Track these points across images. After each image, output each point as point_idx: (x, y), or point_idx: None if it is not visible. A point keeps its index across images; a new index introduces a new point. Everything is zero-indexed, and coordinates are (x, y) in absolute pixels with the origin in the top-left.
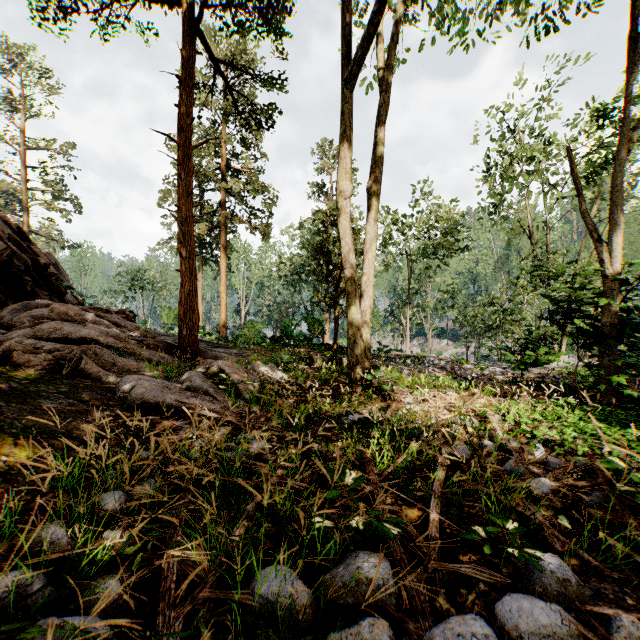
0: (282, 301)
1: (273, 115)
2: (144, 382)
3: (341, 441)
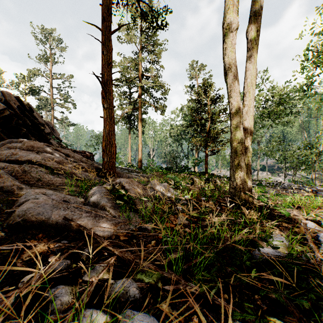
0: (171, 150)
1: (166, 14)
2: (42, 196)
3: (279, 316)
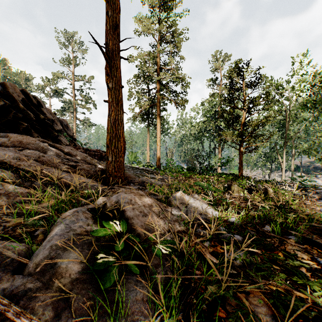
0: (191, 149)
1: None
2: None
3: None
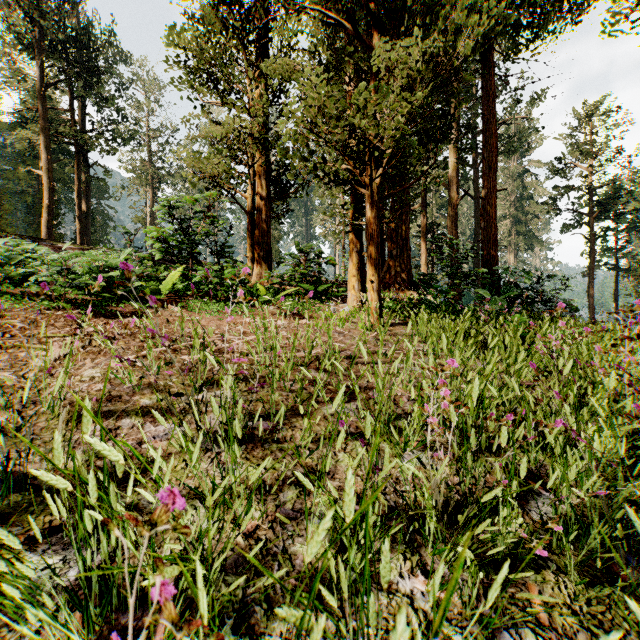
0: None
1: None
2: None
3: None
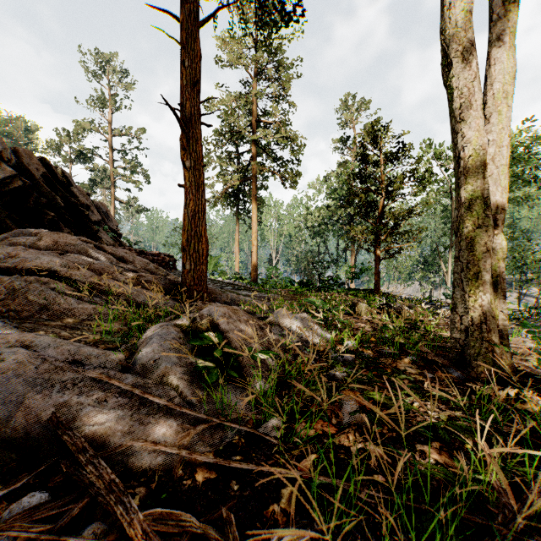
0: (308, 251)
1: None
2: (17, 353)
3: None
